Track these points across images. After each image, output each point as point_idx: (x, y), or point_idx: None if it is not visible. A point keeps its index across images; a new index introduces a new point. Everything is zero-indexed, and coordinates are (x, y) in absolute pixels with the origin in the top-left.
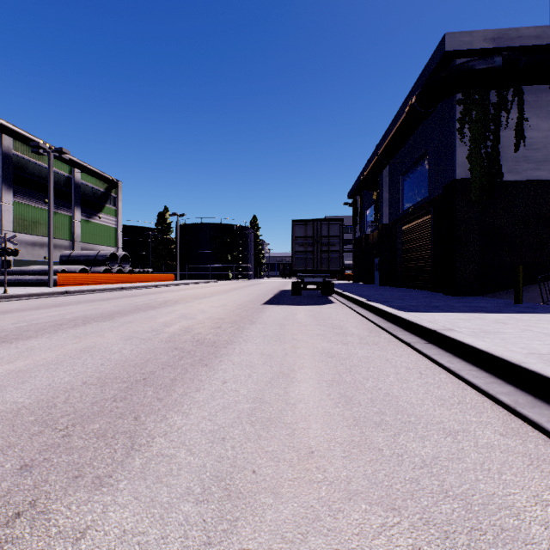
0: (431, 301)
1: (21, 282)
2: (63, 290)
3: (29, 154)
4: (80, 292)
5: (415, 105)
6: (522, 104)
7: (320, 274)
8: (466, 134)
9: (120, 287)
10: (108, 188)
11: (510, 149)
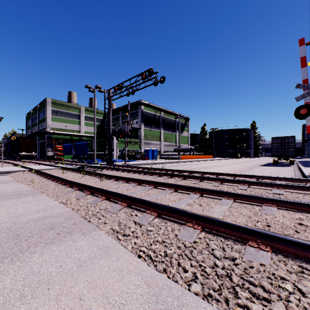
0: None
1: (167, 158)
2: (187, 160)
3: (166, 115)
4: (191, 161)
5: None
6: None
7: (286, 156)
8: None
9: (200, 160)
10: (185, 121)
11: None
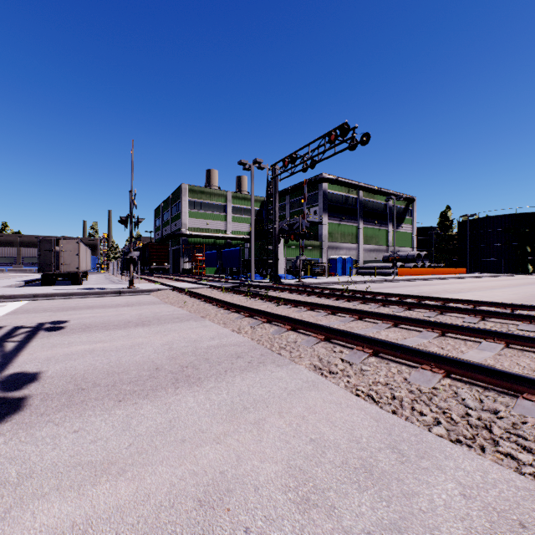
0: None
1: (370, 273)
2: (410, 278)
3: (368, 197)
4: (419, 279)
5: None
6: None
7: None
8: None
9: (437, 277)
10: (407, 204)
11: None
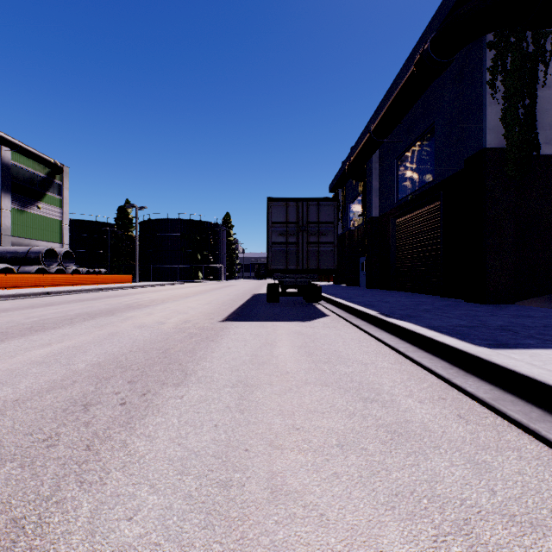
0: (473, 314)
1: None
2: None
3: None
4: None
5: (429, 52)
6: None
7: (305, 275)
8: (498, 89)
9: (45, 292)
10: (51, 173)
11: (548, 113)
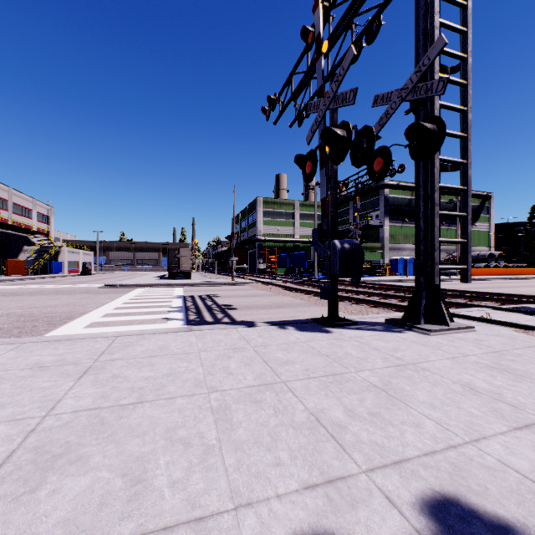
0: None
1: None
2: None
3: None
4: (479, 279)
5: None
6: None
7: None
8: None
9: (503, 277)
10: (482, 202)
11: None
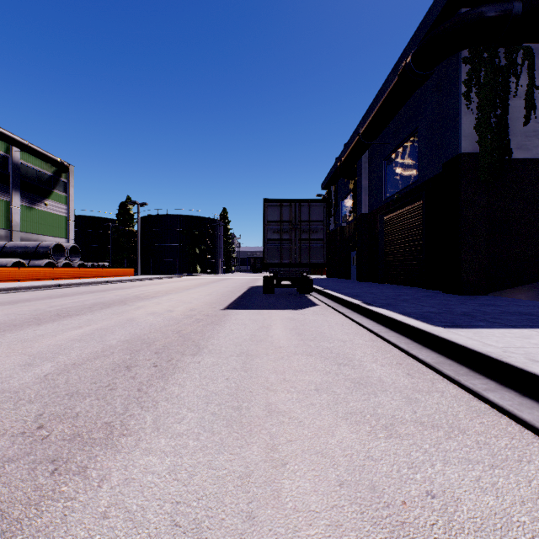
0: (445, 303)
1: None
2: None
3: None
4: None
5: (411, 65)
6: (533, 69)
7: (298, 268)
8: (473, 100)
9: (56, 284)
10: (57, 172)
11: (519, 121)
